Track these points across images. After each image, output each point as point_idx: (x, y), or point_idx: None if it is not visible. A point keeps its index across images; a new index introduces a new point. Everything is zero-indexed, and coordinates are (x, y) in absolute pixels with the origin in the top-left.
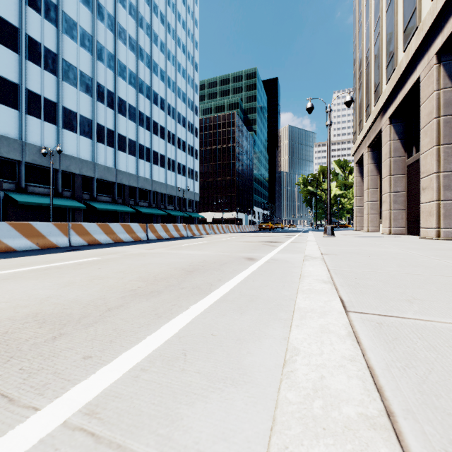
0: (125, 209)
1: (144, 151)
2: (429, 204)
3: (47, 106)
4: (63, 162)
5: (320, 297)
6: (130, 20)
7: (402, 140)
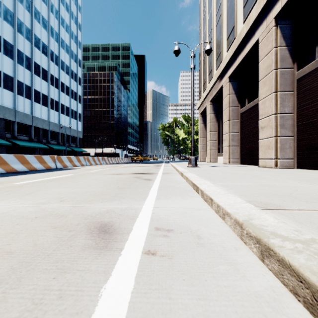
0: None
1: (23, 88)
2: (267, 139)
3: None
4: None
5: None
6: None
7: (237, 95)
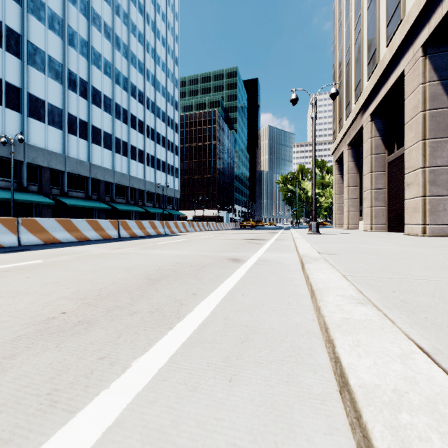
0: (99, 205)
1: (121, 145)
2: (414, 200)
3: (9, 91)
4: (29, 153)
5: (382, 344)
6: (105, 6)
7: (383, 137)
